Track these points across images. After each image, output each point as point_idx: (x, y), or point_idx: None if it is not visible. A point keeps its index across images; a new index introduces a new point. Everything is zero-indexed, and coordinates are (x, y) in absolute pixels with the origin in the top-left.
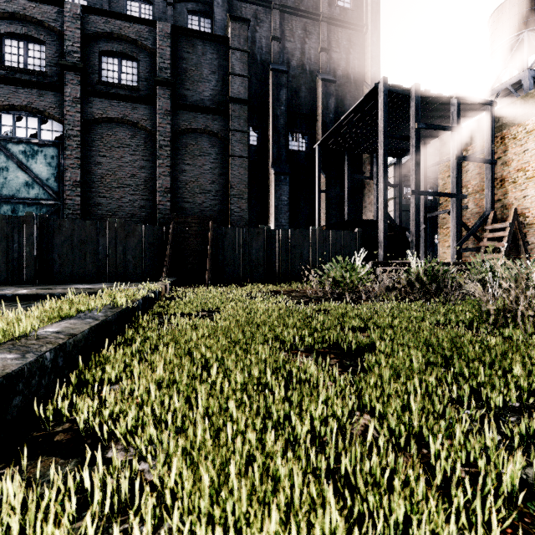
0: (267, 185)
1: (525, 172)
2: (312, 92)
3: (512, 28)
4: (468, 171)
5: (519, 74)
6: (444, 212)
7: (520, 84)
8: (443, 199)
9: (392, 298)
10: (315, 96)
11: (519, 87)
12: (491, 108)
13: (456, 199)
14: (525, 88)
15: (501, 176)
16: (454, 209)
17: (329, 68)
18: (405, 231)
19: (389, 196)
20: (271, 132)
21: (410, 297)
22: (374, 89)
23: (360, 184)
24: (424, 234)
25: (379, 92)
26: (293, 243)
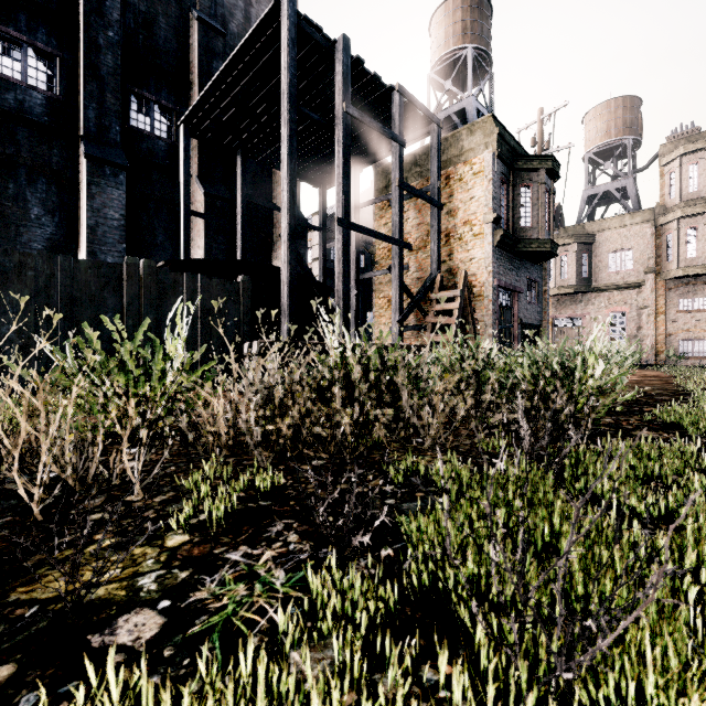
0: (74, 184)
1: (472, 227)
2: (181, 37)
3: (456, 37)
4: (409, 219)
5: (463, 100)
6: (381, 274)
7: (462, 117)
8: (379, 256)
9: (268, 458)
10: (188, 47)
11: (461, 122)
12: (437, 128)
13: (398, 248)
14: (470, 119)
15: (447, 230)
16: (396, 263)
17: (215, 10)
18: (329, 293)
19: (314, 255)
20: (82, 73)
21: (321, 453)
22: (273, 11)
23: (268, 221)
24: (355, 304)
25: (283, 16)
26: (72, 293)
